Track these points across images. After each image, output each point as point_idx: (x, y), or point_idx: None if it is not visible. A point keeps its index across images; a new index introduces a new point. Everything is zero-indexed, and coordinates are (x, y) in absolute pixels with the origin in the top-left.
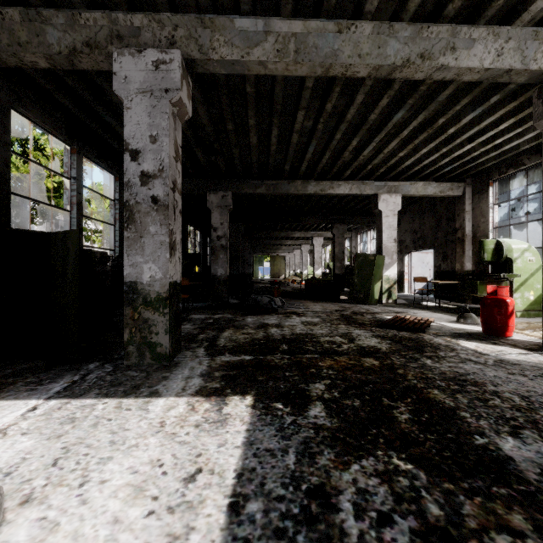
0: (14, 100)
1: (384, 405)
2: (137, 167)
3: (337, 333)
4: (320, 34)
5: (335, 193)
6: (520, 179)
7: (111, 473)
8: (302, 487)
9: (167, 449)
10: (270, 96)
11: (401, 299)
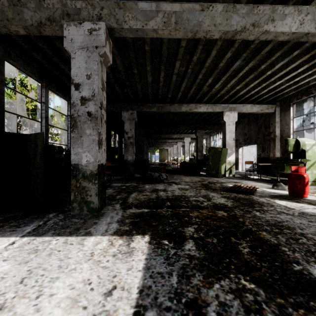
0: (7, 55)
1: (232, 242)
2: (78, 94)
3: (200, 195)
4: (190, 12)
5: (198, 111)
6: (308, 103)
7: (57, 288)
8: (182, 300)
9: (94, 271)
10: (159, 52)
11: (237, 174)
